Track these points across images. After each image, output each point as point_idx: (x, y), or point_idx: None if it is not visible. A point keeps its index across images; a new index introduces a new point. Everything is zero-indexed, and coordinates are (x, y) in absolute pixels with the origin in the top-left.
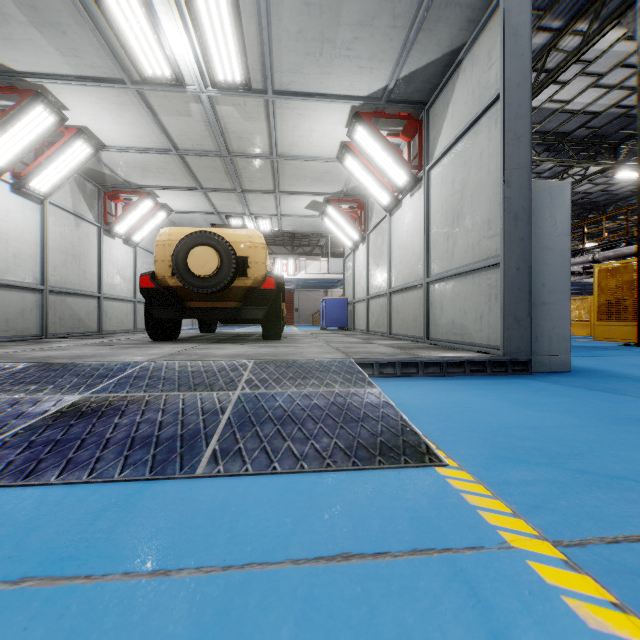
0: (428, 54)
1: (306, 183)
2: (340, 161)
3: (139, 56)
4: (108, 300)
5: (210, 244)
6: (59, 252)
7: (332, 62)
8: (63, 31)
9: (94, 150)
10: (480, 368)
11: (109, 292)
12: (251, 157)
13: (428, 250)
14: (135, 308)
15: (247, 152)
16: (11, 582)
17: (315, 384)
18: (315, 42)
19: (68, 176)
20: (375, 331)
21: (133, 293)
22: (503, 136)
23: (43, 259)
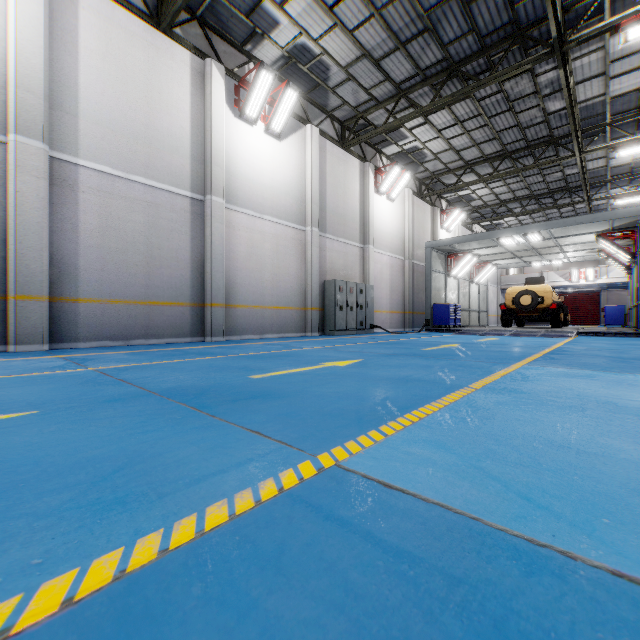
0: (622, 222)
1: (580, 248)
2: (597, 243)
3: (505, 243)
4: (471, 311)
5: (528, 294)
6: (460, 295)
7: (578, 230)
8: (485, 243)
9: (477, 258)
10: (629, 335)
11: (471, 308)
12: (545, 248)
13: (636, 290)
14: (479, 314)
15: (543, 247)
16: (524, 337)
17: (559, 333)
18: (569, 230)
19: (468, 269)
20: (632, 327)
21: (478, 307)
22: (639, 262)
23: (458, 299)
